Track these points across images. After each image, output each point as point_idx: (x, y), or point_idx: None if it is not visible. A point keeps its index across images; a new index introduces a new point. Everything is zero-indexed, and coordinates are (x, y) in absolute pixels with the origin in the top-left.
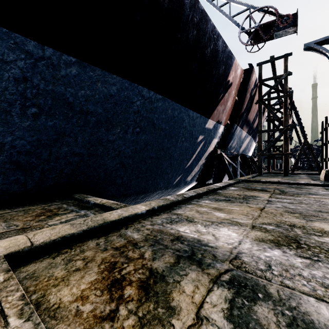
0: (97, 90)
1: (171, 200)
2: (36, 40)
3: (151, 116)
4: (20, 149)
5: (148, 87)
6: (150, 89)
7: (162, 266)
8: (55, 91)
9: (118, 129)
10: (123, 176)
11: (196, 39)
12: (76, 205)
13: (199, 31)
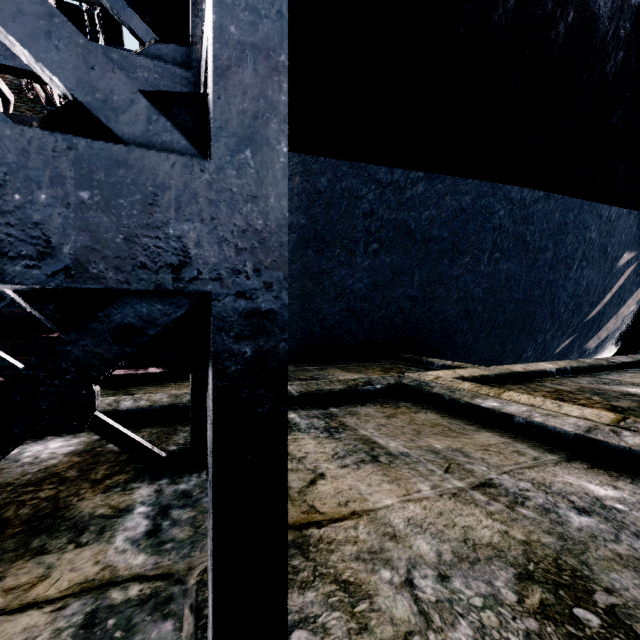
0: (444, 207)
1: (589, 362)
2: (387, 165)
3: (521, 231)
4: (356, 294)
5: (520, 184)
6: (524, 186)
7: (623, 405)
8: (398, 219)
9: (466, 258)
10: (466, 332)
11: (623, 66)
12: (416, 367)
13: (630, 48)
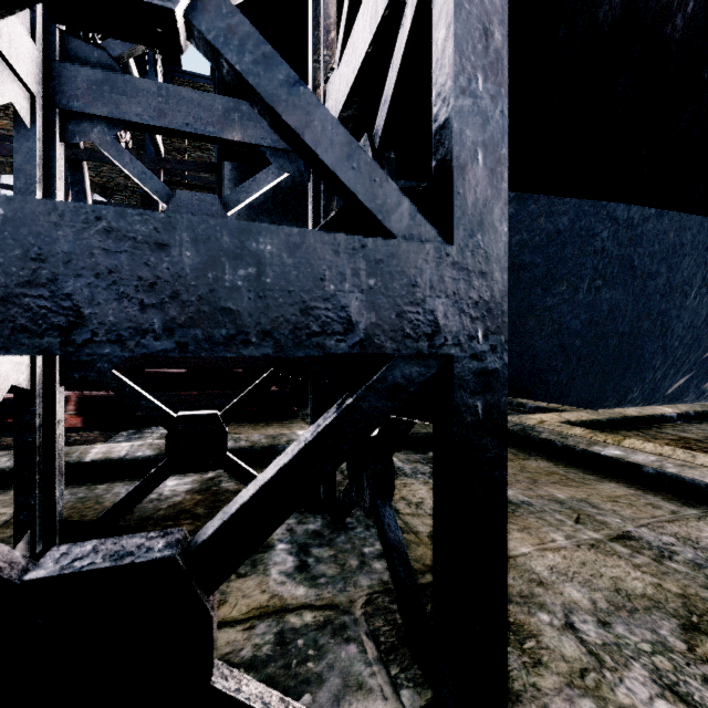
0: (537, 230)
1: None
2: None
3: (627, 254)
4: None
5: (626, 201)
6: (631, 203)
7: None
8: None
9: (562, 287)
10: (561, 370)
11: None
12: None
13: None
